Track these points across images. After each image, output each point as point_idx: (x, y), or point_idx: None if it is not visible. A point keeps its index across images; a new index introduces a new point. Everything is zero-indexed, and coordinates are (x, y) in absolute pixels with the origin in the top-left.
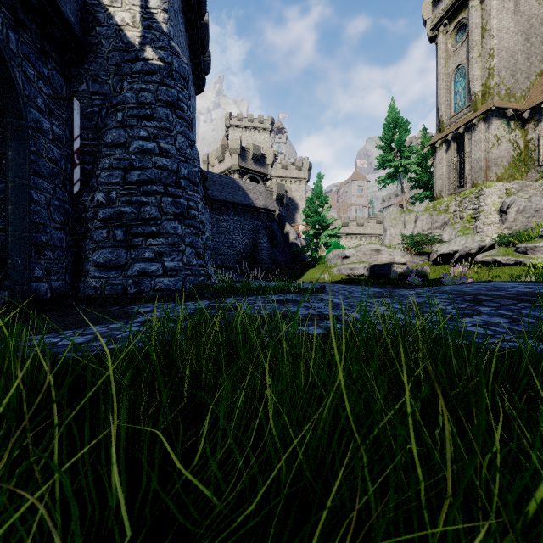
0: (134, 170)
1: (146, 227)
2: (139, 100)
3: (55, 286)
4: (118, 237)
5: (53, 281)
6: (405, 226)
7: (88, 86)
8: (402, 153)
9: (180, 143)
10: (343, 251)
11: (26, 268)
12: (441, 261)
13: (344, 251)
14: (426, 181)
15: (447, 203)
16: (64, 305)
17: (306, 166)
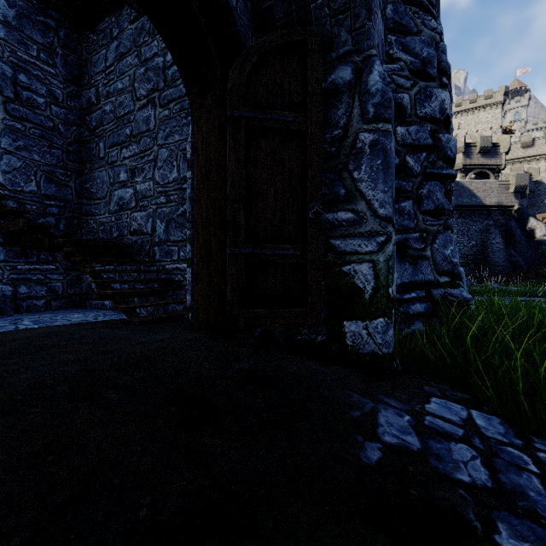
0: None
1: None
2: None
3: None
4: None
5: None
6: None
7: None
8: None
9: None
10: None
11: None
12: None
13: None
14: None
15: None
16: None
17: None
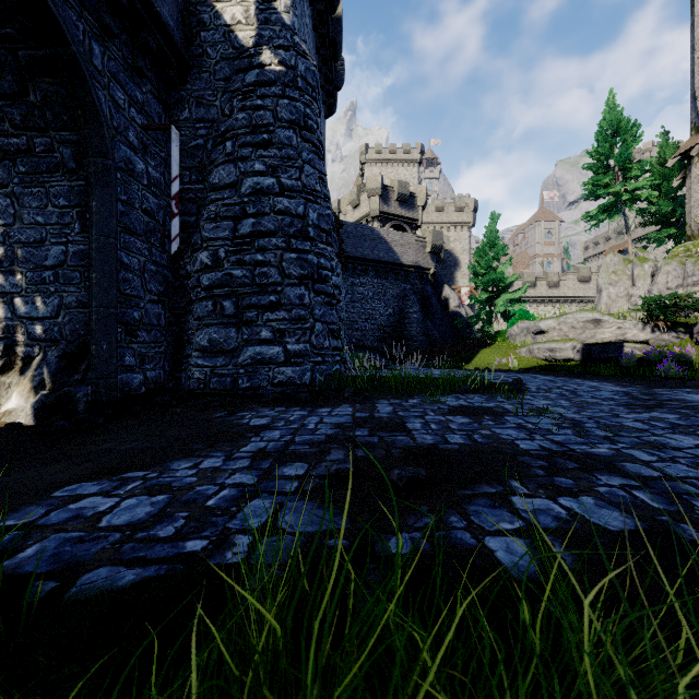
0: (247, 218)
1: (262, 297)
2: (254, 122)
3: (151, 377)
4: (226, 310)
5: (148, 370)
6: (635, 284)
7: (191, 113)
8: (627, 173)
9: (307, 177)
10: (535, 323)
11: (113, 355)
12: None
13: (538, 323)
14: (667, 213)
15: None
16: (159, 404)
17: (470, 206)
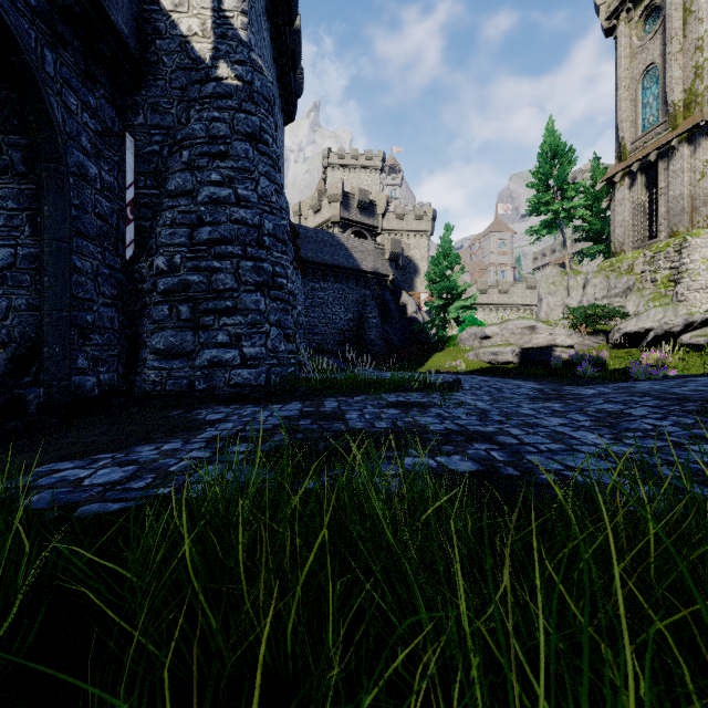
0: (203, 225)
1: (219, 302)
2: (210, 133)
3: (104, 379)
4: (183, 315)
5: (101, 373)
6: (570, 294)
7: (146, 119)
8: (564, 193)
9: (263, 189)
10: (482, 329)
11: (66, 358)
12: (626, 343)
13: (484, 329)
14: (598, 231)
15: (631, 260)
16: (114, 405)
17: (429, 215)
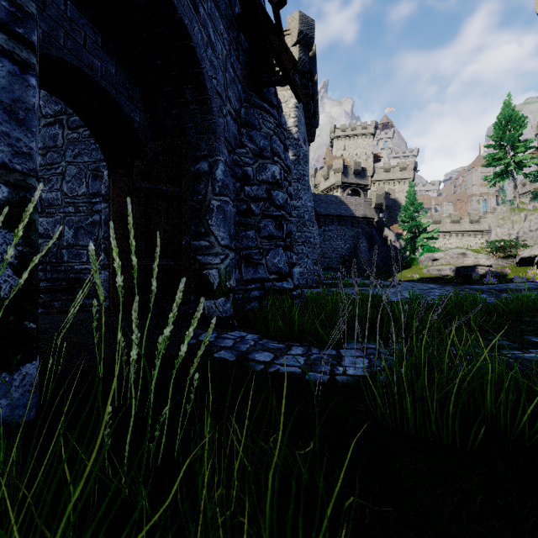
0: None
1: None
2: None
3: None
4: None
5: None
6: (513, 226)
7: None
8: (514, 150)
9: (304, 201)
10: (432, 254)
11: None
12: (524, 264)
13: (433, 254)
14: None
15: None
16: None
17: (411, 166)
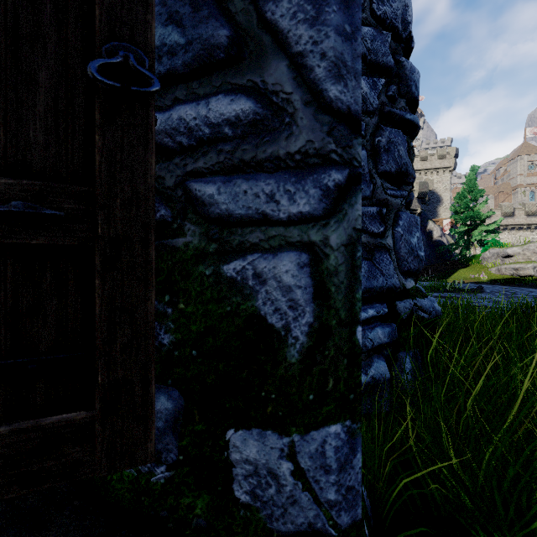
0: None
1: None
2: None
3: None
4: None
5: None
6: None
7: None
8: None
9: None
10: (503, 250)
11: None
12: None
13: (506, 250)
14: None
15: None
16: None
17: (451, 153)
